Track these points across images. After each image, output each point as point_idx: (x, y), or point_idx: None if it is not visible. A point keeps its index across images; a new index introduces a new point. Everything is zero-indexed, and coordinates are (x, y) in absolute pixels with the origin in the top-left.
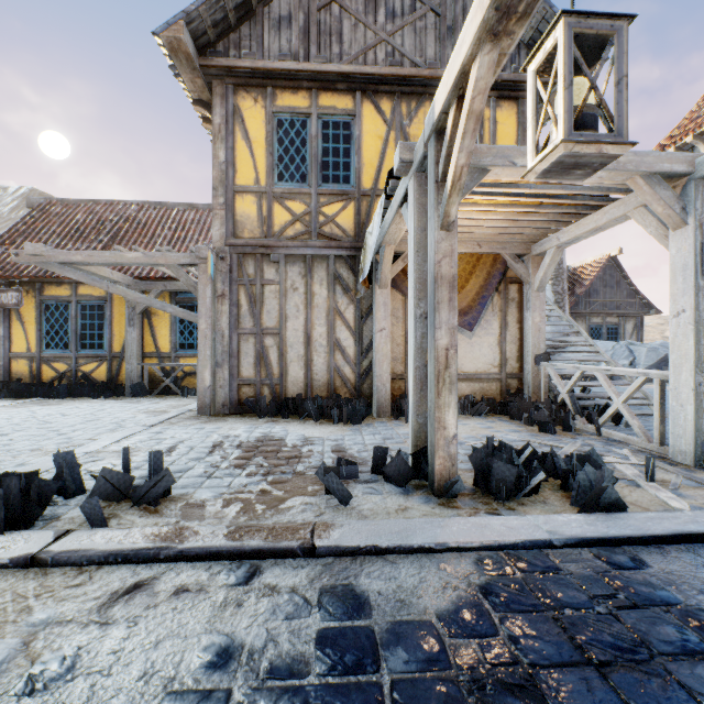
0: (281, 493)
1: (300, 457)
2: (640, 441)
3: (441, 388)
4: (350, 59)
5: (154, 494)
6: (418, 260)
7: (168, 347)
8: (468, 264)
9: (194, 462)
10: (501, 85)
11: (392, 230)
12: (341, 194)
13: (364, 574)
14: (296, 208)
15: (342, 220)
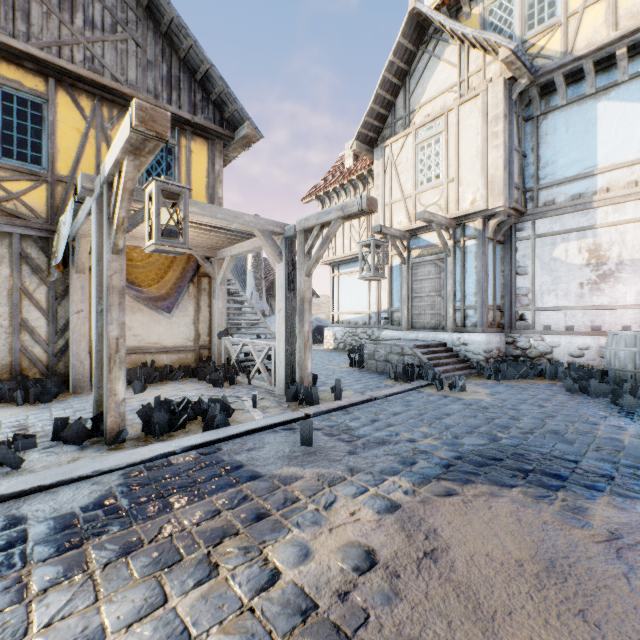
0: None
1: None
2: (267, 385)
3: (113, 367)
4: (41, 45)
5: None
6: (100, 267)
7: None
8: (167, 259)
9: None
10: (195, 125)
11: (86, 228)
12: (30, 173)
13: (27, 505)
14: None
15: (31, 200)
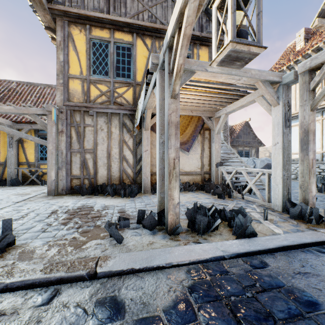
0: (84, 238)
1: (100, 216)
2: (260, 201)
3: (171, 179)
4: (130, 16)
5: (0, 246)
6: (161, 114)
7: (33, 159)
8: (186, 120)
9: (36, 223)
10: (201, 38)
11: (150, 101)
12: (126, 83)
13: (124, 287)
14: (102, 88)
15: (126, 96)
